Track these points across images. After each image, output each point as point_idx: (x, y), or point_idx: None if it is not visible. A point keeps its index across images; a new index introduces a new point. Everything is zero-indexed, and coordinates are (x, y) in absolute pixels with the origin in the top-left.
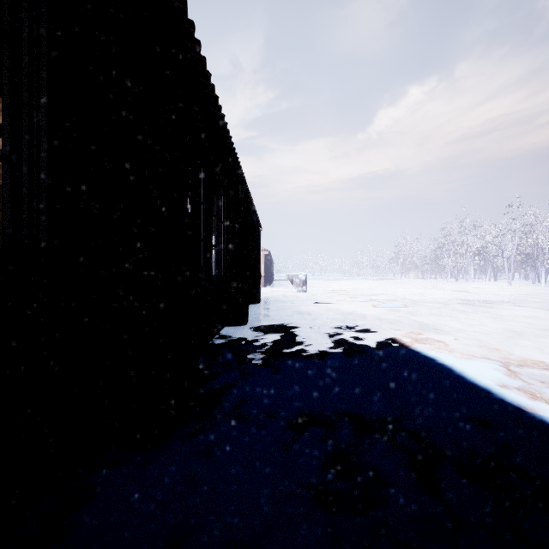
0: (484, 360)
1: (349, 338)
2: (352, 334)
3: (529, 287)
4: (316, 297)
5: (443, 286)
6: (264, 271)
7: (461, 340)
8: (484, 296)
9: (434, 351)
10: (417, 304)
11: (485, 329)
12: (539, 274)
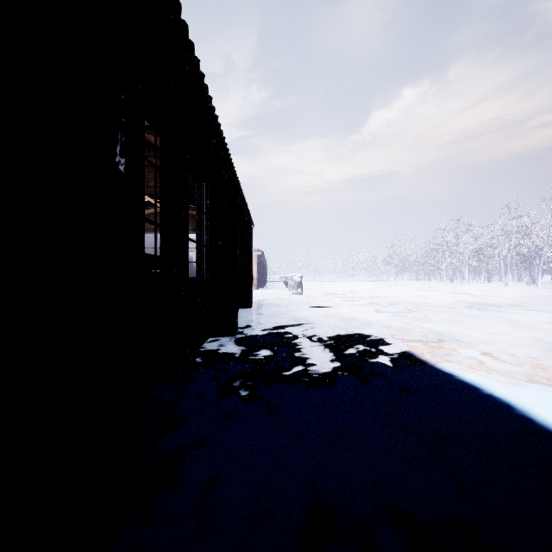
0: (539, 388)
1: (358, 353)
2: (361, 347)
3: (527, 289)
4: (313, 300)
5: (441, 288)
6: (257, 272)
7: (492, 355)
8: (487, 298)
9: (468, 372)
10: (421, 308)
11: (511, 340)
12: (535, 275)
